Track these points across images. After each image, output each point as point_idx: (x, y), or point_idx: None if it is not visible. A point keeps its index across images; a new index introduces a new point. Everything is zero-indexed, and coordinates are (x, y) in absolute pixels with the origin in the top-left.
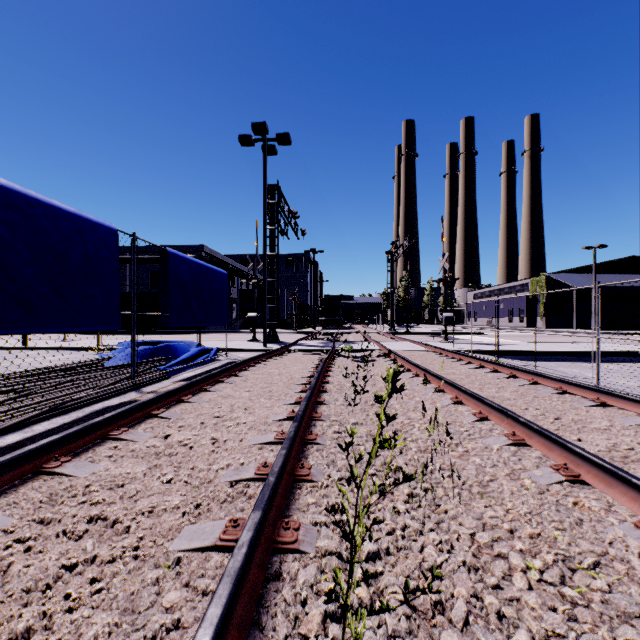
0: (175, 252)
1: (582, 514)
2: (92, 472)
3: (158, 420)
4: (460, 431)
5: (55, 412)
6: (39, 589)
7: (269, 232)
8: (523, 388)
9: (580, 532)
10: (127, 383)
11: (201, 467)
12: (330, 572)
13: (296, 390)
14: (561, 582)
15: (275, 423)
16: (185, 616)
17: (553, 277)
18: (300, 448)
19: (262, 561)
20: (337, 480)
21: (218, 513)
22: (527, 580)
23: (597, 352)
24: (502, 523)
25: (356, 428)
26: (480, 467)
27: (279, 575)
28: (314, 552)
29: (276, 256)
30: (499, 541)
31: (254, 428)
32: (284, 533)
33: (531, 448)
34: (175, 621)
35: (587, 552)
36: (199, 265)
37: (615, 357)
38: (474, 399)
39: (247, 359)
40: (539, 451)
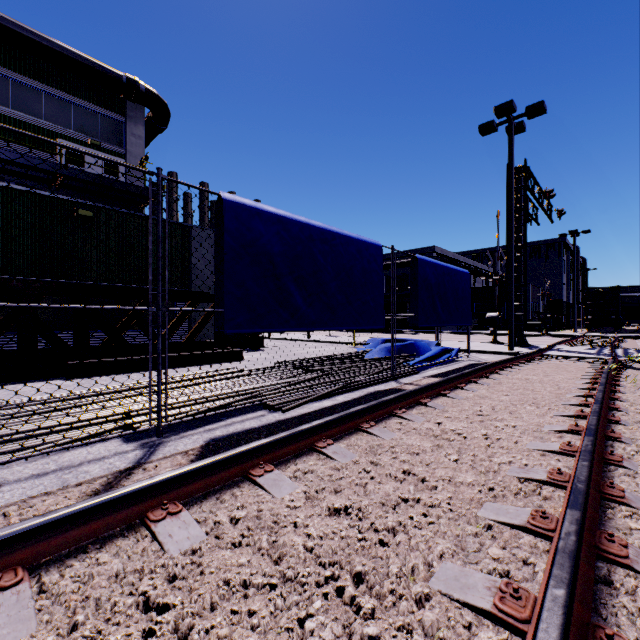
0: (422, 258)
1: None
2: (391, 438)
3: (426, 408)
4: None
5: (346, 389)
6: (391, 505)
7: (514, 221)
8: None
9: None
10: (387, 373)
11: (482, 457)
12: None
13: (570, 402)
14: None
15: (553, 433)
16: (514, 571)
17: None
18: (599, 466)
19: (587, 559)
20: None
21: (515, 501)
22: None
23: None
24: None
25: None
26: None
27: (610, 581)
28: None
29: (523, 247)
30: None
31: (527, 433)
32: (607, 544)
33: None
34: (506, 570)
35: None
36: (442, 267)
37: None
38: None
39: (496, 362)
40: None
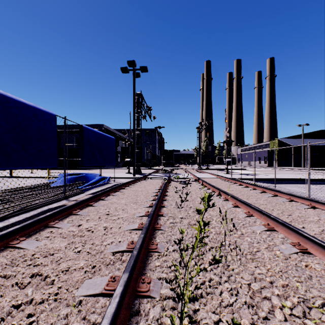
0: (87, 127)
1: (311, 272)
2: (37, 246)
3: (76, 216)
4: (238, 222)
5: (22, 211)
6: None
7: (136, 117)
8: (270, 198)
9: (311, 284)
10: (61, 195)
11: (97, 243)
12: (168, 310)
13: (150, 199)
14: (303, 316)
15: (138, 218)
16: None
17: (282, 140)
18: (151, 232)
19: (128, 304)
20: (172, 251)
21: (105, 272)
22: (283, 314)
23: (308, 179)
24: (265, 277)
25: (184, 229)
26: (250, 243)
27: (138, 312)
28: (159, 297)
29: (140, 129)
30: (264, 288)
31: (127, 220)
32: (142, 285)
33: (278, 232)
34: None
35: (317, 296)
36: (100, 134)
37: (315, 181)
38: (245, 204)
39: (124, 183)
40: (282, 234)
